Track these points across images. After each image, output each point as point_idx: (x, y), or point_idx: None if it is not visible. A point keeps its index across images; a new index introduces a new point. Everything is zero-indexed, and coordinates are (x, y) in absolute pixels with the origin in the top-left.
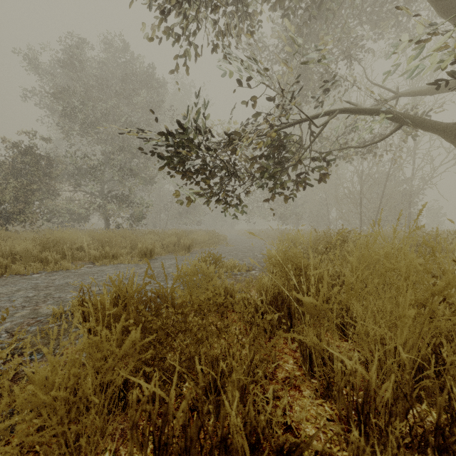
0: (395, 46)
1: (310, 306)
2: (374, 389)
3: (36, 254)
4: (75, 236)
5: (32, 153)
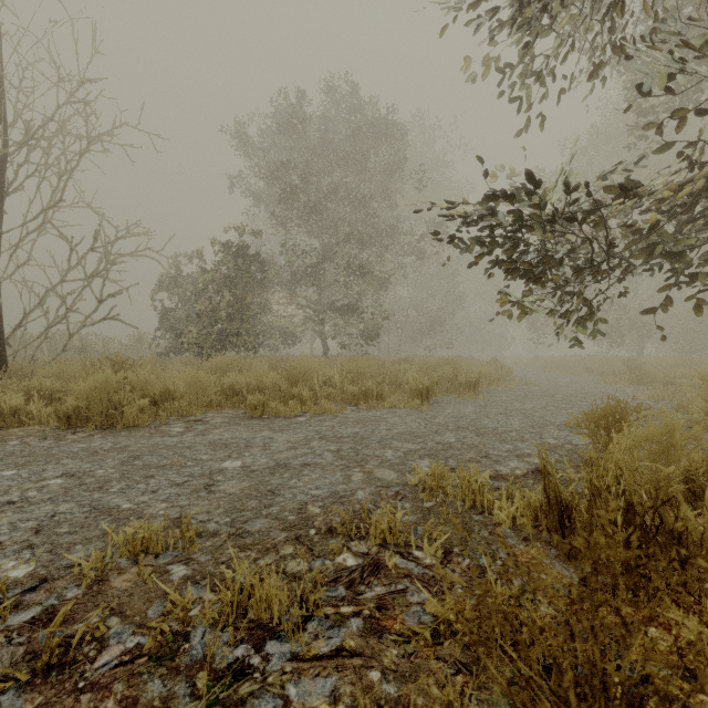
0: None
1: None
2: None
3: (288, 389)
4: (321, 365)
5: (250, 256)
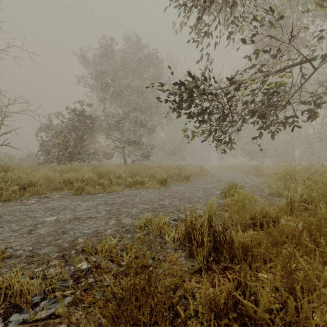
0: None
1: None
2: None
3: (96, 180)
4: (116, 168)
5: (85, 115)
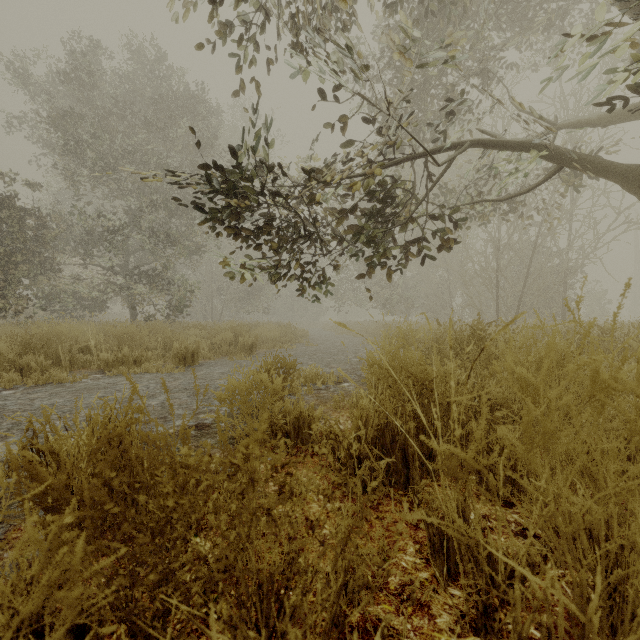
0: (560, 42)
1: (453, 462)
2: (565, 608)
3: (12, 359)
4: (78, 331)
5: (16, 208)
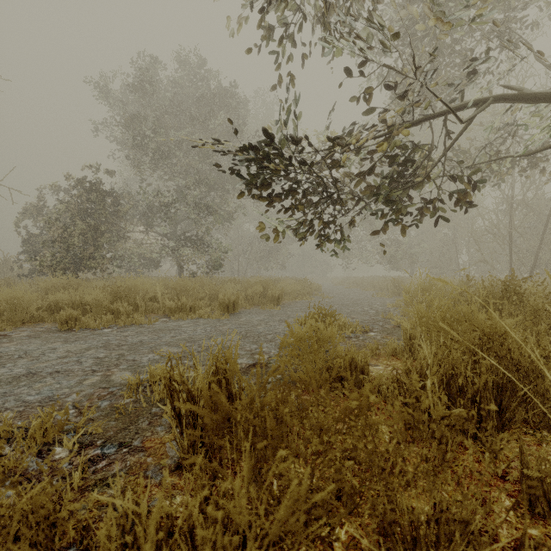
0: None
1: None
2: None
3: (107, 305)
4: (148, 284)
5: (102, 191)
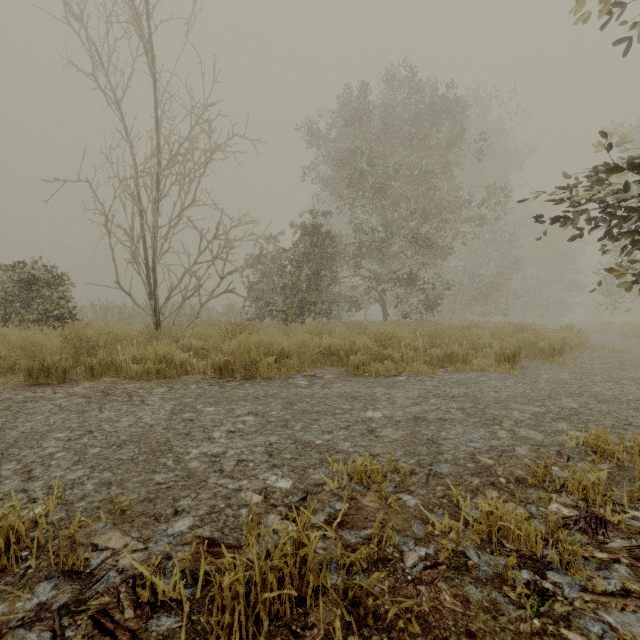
0: None
1: None
2: None
3: (379, 351)
4: (403, 330)
5: (326, 235)
